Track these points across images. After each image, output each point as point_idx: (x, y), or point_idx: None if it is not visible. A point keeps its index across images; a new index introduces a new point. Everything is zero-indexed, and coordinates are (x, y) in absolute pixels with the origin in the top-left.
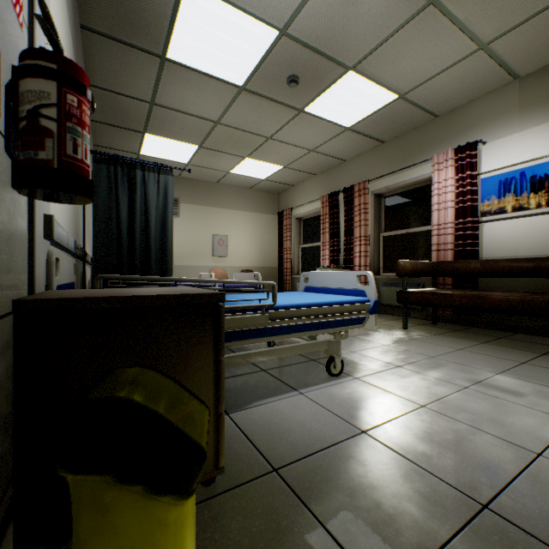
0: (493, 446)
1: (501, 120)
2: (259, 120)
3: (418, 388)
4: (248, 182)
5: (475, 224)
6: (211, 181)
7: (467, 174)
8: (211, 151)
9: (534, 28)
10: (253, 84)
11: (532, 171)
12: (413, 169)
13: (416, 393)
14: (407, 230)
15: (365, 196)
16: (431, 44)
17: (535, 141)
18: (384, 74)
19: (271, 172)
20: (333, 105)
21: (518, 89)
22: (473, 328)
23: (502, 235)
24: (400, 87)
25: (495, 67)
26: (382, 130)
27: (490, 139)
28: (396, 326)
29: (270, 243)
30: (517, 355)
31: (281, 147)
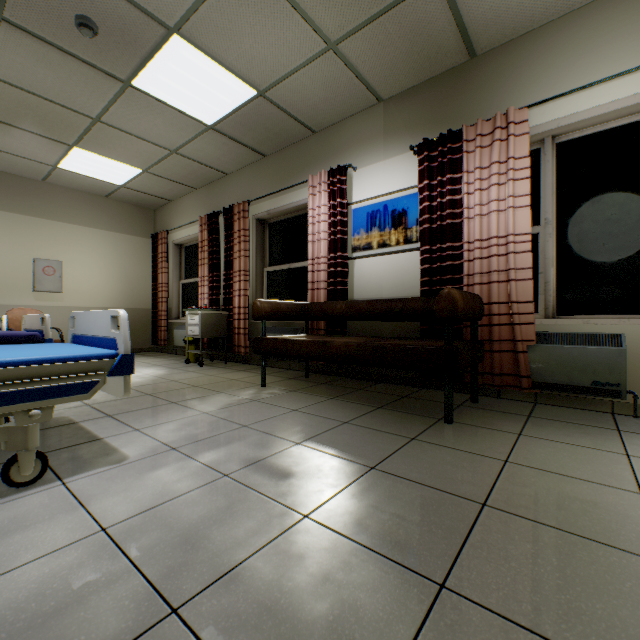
0: (112, 610)
1: (369, 145)
2: (63, 85)
3: (148, 488)
4: (98, 187)
5: (346, 260)
6: (32, 177)
7: (337, 202)
8: (1, 124)
9: (378, 38)
10: (16, 13)
11: (393, 204)
12: (294, 192)
13: (131, 500)
14: (289, 265)
15: (246, 221)
16: (269, 22)
17: (396, 173)
18: (226, 53)
19: (128, 176)
20: (173, 86)
21: (383, 113)
22: (345, 379)
23: (370, 274)
24: (255, 80)
25: (354, 79)
26: (257, 138)
27: (360, 165)
28: (259, 382)
29: (142, 276)
30: (351, 412)
31: (125, 139)
